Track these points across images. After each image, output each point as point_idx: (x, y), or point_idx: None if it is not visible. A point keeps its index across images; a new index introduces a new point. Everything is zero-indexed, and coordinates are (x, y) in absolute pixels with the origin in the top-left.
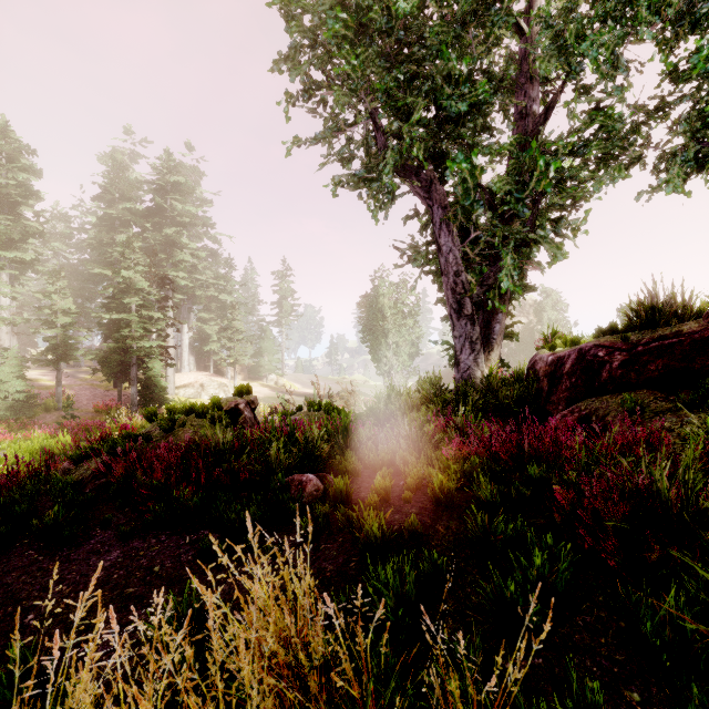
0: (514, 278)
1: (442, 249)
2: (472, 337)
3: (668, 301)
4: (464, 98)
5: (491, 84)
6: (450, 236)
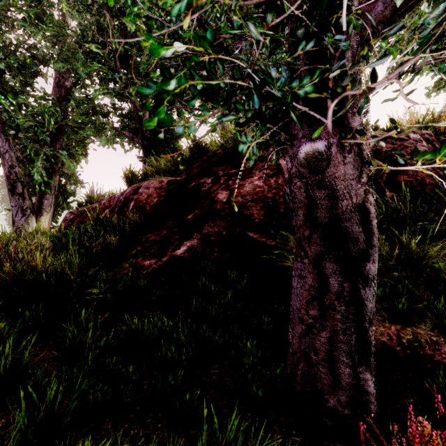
0: (43, 174)
1: (0, 150)
2: (23, 207)
3: (99, 194)
4: (2, 60)
5: (34, 60)
6: (7, 142)
